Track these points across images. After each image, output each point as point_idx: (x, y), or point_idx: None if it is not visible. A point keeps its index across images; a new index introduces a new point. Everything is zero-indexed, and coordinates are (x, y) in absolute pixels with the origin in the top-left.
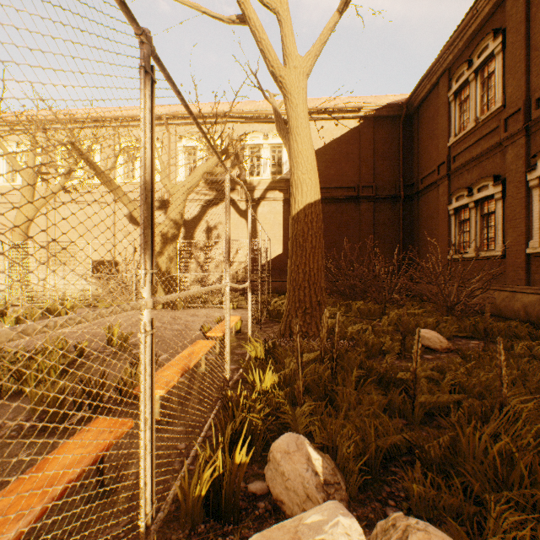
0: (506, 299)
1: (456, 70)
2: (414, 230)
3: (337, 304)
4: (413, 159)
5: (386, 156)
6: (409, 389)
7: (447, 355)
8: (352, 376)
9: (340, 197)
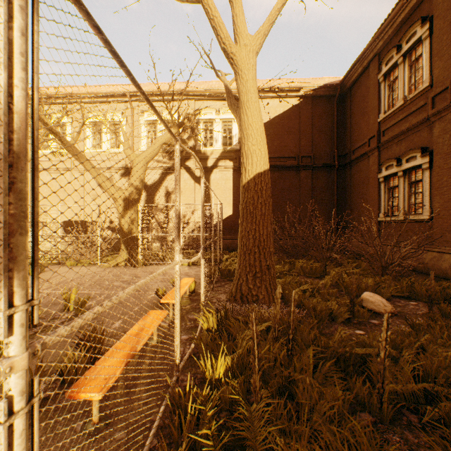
0: (434, 258)
1: (386, 54)
2: (347, 195)
3: (282, 261)
4: (345, 133)
5: (322, 130)
6: (371, 373)
7: (392, 320)
8: (309, 359)
9: (282, 166)
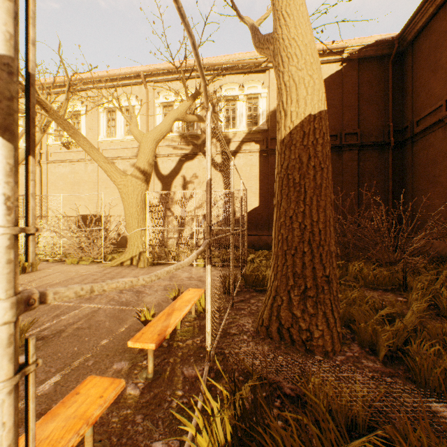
0: None
1: None
2: (407, 179)
3: None
4: (404, 101)
5: (372, 100)
6: None
7: None
8: None
9: None
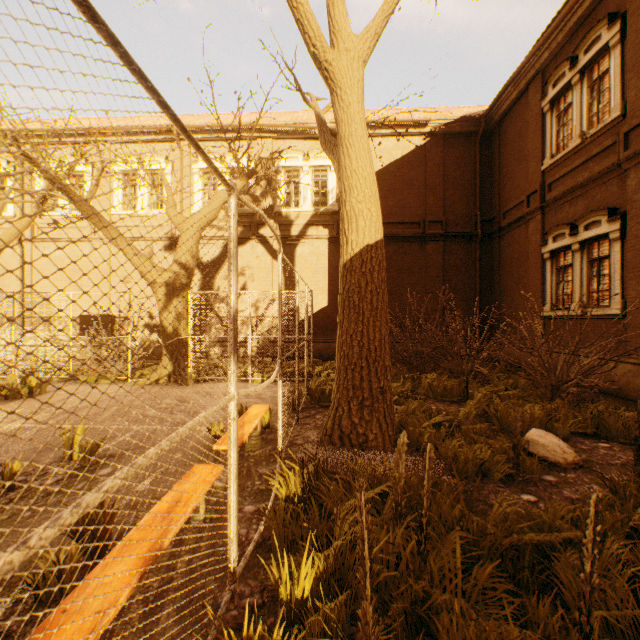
0: (629, 373)
1: (554, 71)
2: (495, 278)
3: (401, 376)
4: (492, 188)
5: (458, 183)
6: (561, 586)
7: (577, 475)
8: (456, 559)
9: (401, 235)
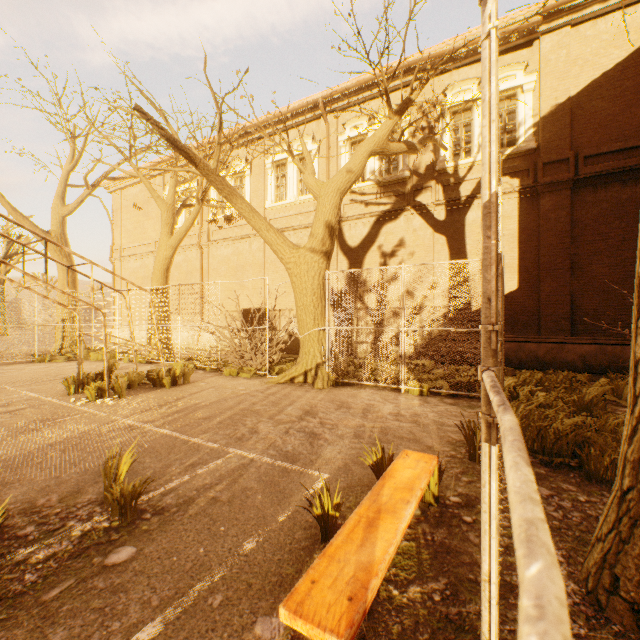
0: None
1: None
2: None
3: None
4: None
5: None
6: None
7: None
8: None
9: None
